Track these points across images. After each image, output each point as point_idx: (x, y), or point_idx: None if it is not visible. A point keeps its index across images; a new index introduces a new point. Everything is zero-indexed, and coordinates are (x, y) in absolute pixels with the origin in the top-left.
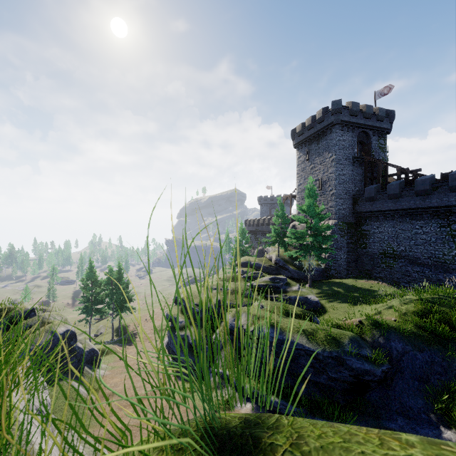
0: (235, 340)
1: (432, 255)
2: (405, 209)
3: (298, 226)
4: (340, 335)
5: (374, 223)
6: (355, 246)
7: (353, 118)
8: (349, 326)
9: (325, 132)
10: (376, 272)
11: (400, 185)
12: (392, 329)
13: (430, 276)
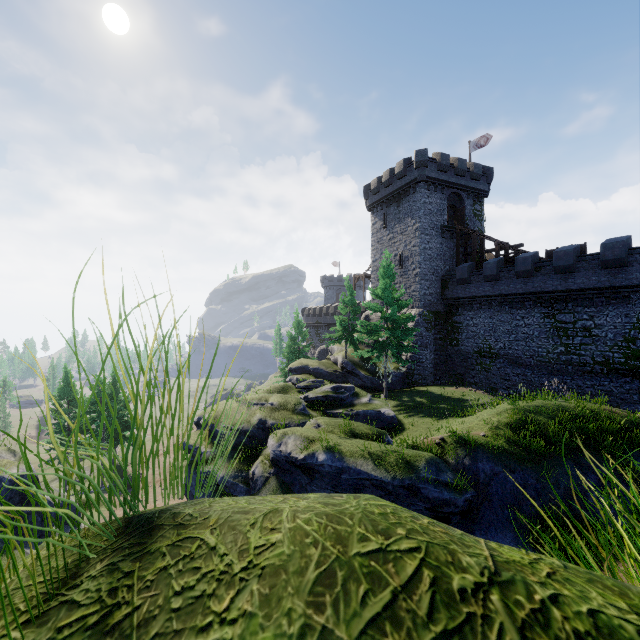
0: (281, 474)
1: (534, 353)
2: (503, 295)
3: (373, 317)
4: (415, 457)
5: (468, 313)
6: (445, 342)
7: (442, 175)
8: (428, 446)
9: (408, 191)
10: (470, 376)
11: (498, 264)
12: (481, 447)
13: (533, 379)
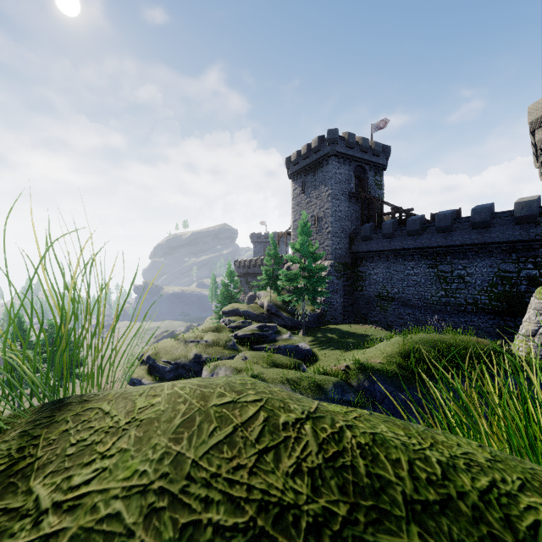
0: None
1: (422, 296)
2: (398, 250)
3: (294, 268)
4: (324, 381)
5: (370, 264)
6: (352, 288)
7: (350, 150)
8: (336, 372)
9: (322, 163)
10: (372, 316)
11: (393, 224)
12: (377, 371)
13: (420, 317)
